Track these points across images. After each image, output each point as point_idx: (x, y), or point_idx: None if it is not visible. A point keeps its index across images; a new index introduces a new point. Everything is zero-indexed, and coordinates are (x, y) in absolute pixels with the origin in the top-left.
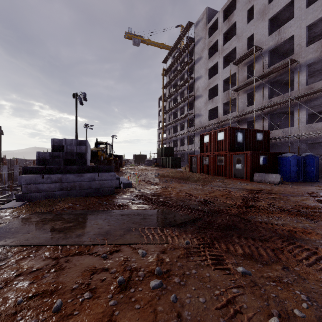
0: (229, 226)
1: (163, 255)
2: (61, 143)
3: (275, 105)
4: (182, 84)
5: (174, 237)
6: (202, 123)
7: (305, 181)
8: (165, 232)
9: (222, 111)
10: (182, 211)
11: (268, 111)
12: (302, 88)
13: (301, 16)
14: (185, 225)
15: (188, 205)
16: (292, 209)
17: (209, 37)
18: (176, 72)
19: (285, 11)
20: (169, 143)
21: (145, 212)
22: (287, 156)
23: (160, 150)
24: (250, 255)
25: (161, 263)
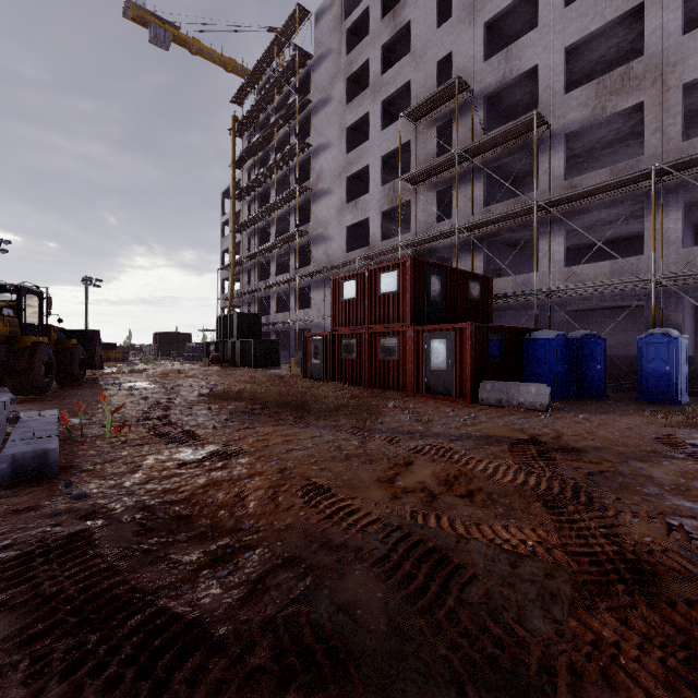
0: None
1: None
2: None
3: (500, 220)
4: (282, 158)
5: None
6: (331, 256)
7: (581, 398)
8: None
9: (379, 232)
10: None
11: (483, 234)
12: (555, 185)
13: (553, 25)
14: None
15: (347, 631)
16: None
17: (347, 52)
18: (268, 129)
19: (515, 14)
20: (249, 304)
21: None
22: (546, 336)
23: (224, 322)
24: None
25: None
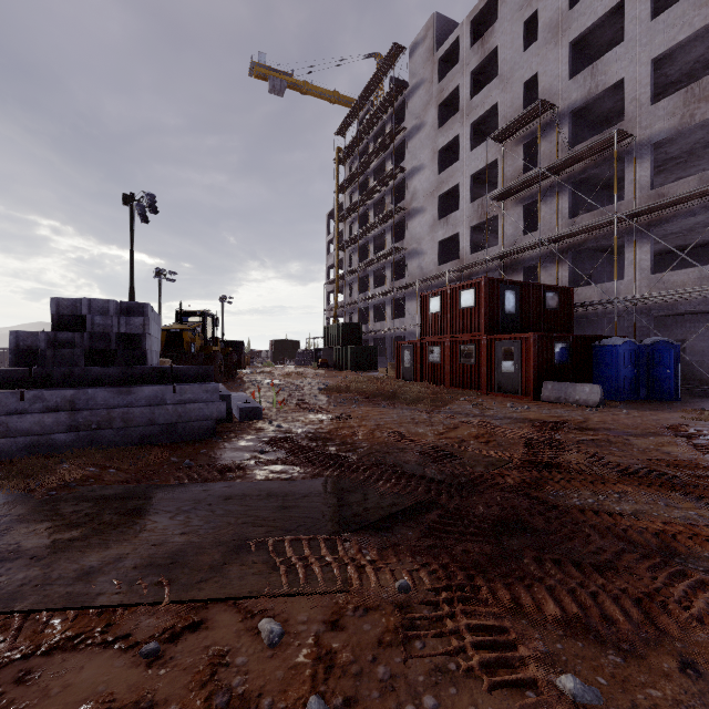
0: (504, 522)
1: (335, 636)
2: (79, 310)
3: (584, 232)
4: (380, 183)
5: (366, 567)
6: (424, 269)
7: (651, 400)
8: (341, 552)
9: (469, 245)
10: (384, 481)
11: (569, 245)
12: (641, 195)
13: (639, 38)
14: (394, 522)
15: (399, 463)
16: (645, 470)
17: (439, 80)
18: (367, 157)
19: (604, 26)
20: (351, 314)
21: (289, 487)
22: (613, 343)
23: (330, 331)
24: (578, 620)
25: (326, 670)
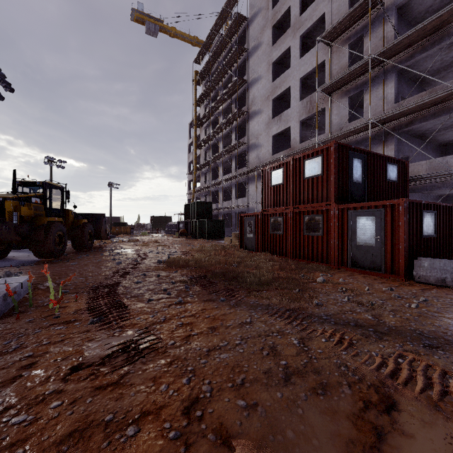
0: None
1: None
2: None
3: (414, 111)
4: (226, 93)
5: None
6: (261, 159)
7: None
8: None
9: (299, 136)
10: None
11: (394, 126)
12: None
13: None
14: None
15: None
16: None
17: (273, 6)
18: (217, 74)
19: None
20: (205, 196)
21: None
22: None
23: (188, 208)
24: None
25: None
